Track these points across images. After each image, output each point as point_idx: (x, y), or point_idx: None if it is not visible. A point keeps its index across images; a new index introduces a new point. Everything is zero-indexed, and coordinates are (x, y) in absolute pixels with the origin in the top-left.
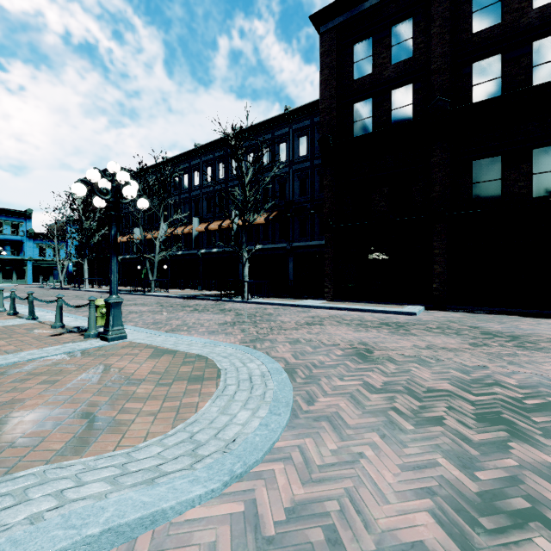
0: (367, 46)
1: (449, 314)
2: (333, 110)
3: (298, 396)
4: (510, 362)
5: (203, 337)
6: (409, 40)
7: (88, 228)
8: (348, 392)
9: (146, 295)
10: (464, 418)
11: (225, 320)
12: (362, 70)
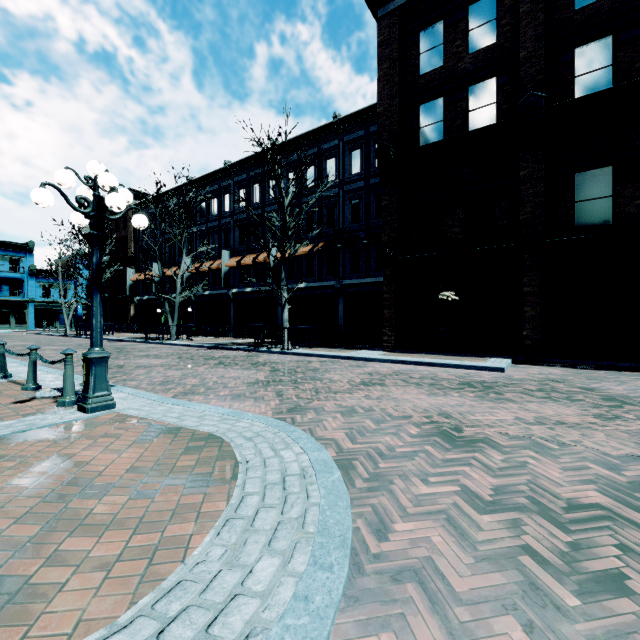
0: (437, 33)
1: (546, 370)
2: (394, 113)
3: (360, 518)
4: None
5: (223, 405)
6: (491, 22)
7: None
8: (440, 509)
9: (165, 344)
10: None
11: (257, 378)
12: (430, 62)
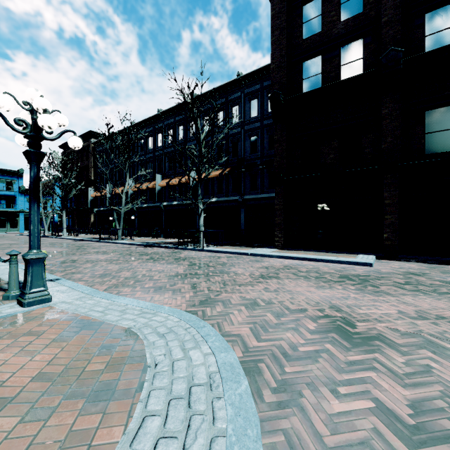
0: (316, 6)
1: (405, 265)
2: (283, 69)
3: None
4: None
5: (146, 297)
6: None
7: (66, 184)
8: (361, 438)
9: (113, 243)
10: None
11: (177, 272)
12: (311, 29)
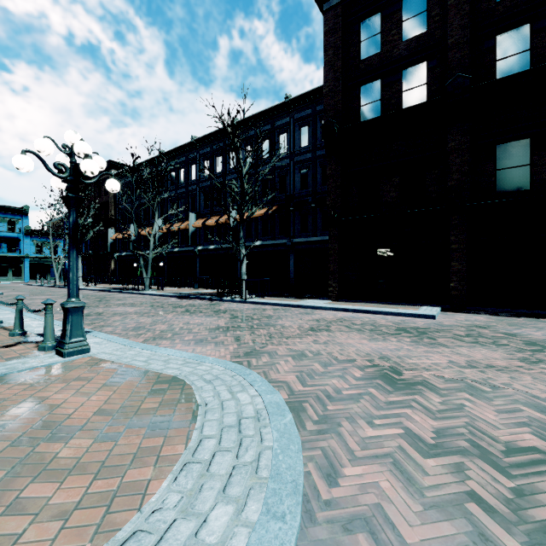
0: (375, 23)
1: (472, 317)
2: (338, 94)
3: (310, 462)
4: None
5: (187, 349)
6: (422, 13)
7: (82, 224)
8: (386, 452)
9: (139, 294)
10: None
11: (218, 324)
12: (369, 49)
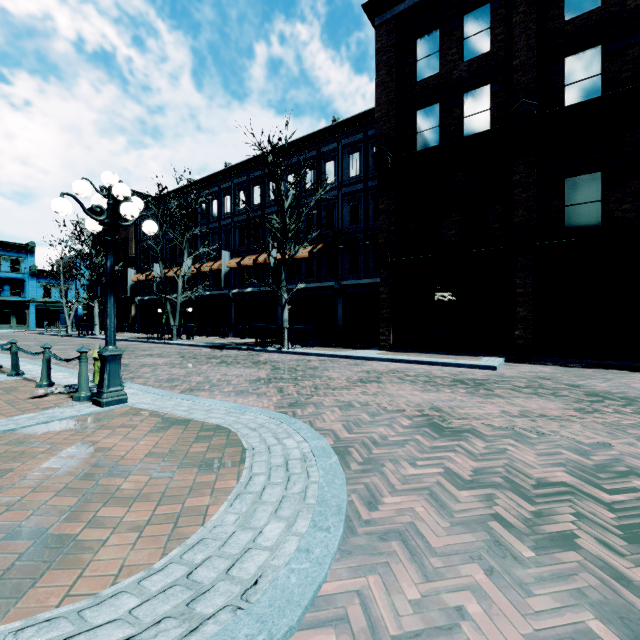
0: (433, 40)
1: (537, 368)
2: (392, 119)
3: (354, 493)
4: (639, 438)
5: (228, 400)
6: (485, 31)
7: (99, 264)
8: (425, 486)
9: (166, 344)
10: (606, 536)
11: (259, 376)
12: (426, 69)
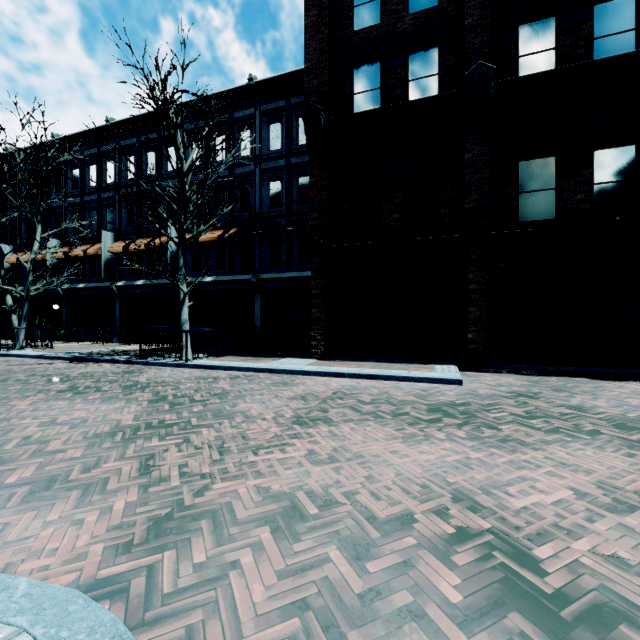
0: None
1: (500, 379)
2: (324, 72)
3: None
4: None
5: None
6: None
7: None
8: None
9: (2, 355)
10: None
11: (119, 421)
12: (366, 18)
